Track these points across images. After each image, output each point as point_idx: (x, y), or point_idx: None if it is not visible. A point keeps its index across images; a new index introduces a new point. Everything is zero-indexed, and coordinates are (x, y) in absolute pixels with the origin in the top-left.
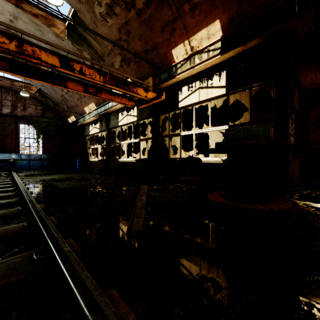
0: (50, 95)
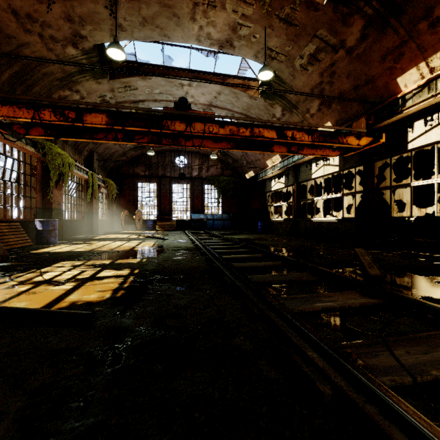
0: (231, 153)
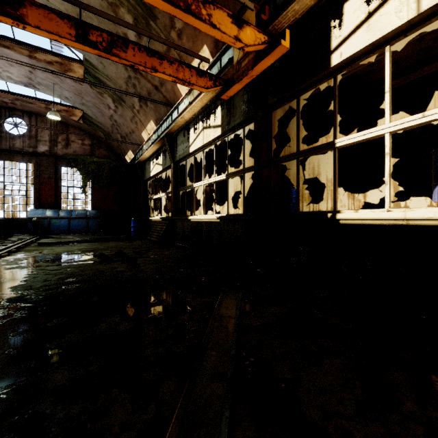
0: (96, 120)
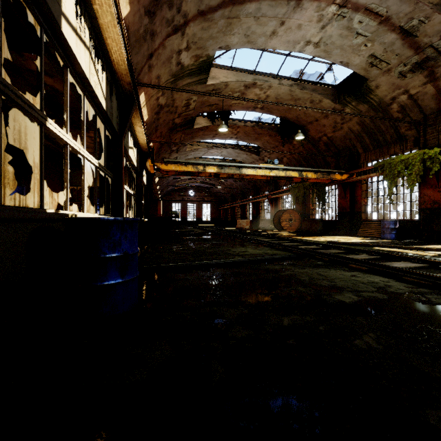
0: None
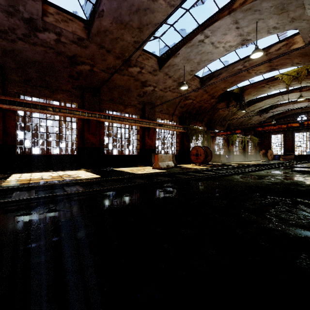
0: None
